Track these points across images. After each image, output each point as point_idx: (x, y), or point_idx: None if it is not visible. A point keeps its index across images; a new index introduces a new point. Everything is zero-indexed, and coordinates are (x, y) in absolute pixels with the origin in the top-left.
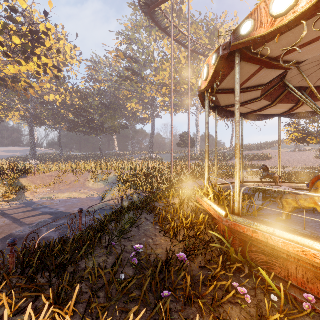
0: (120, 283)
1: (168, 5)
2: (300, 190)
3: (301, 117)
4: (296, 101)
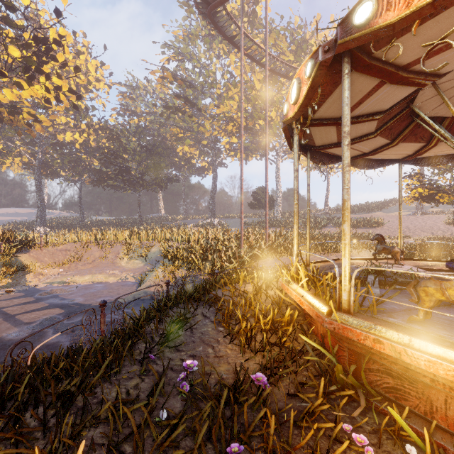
0: (160, 425)
1: (236, 6)
2: (431, 270)
3: (432, 164)
4: (427, 138)
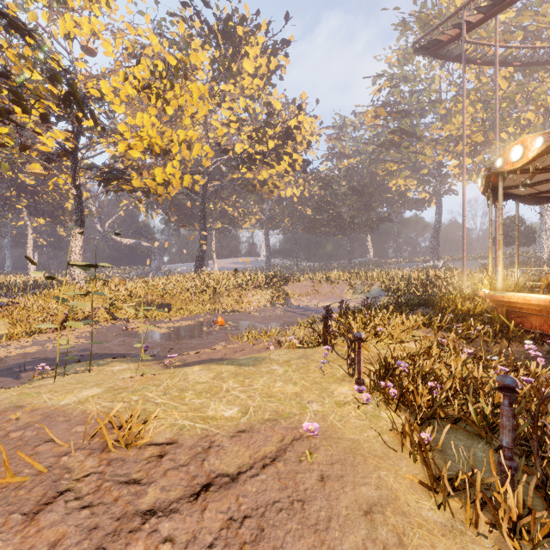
0: None
1: None
2: None
3: None
4: None
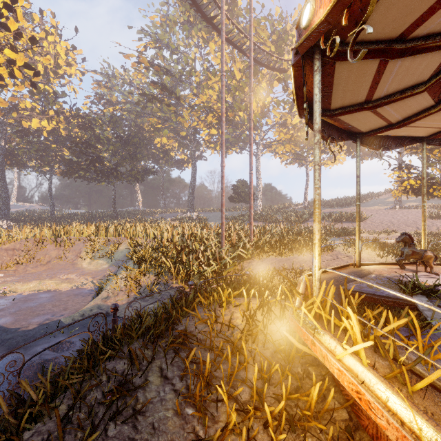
0: None
1: None
2: None
3: None
4: None
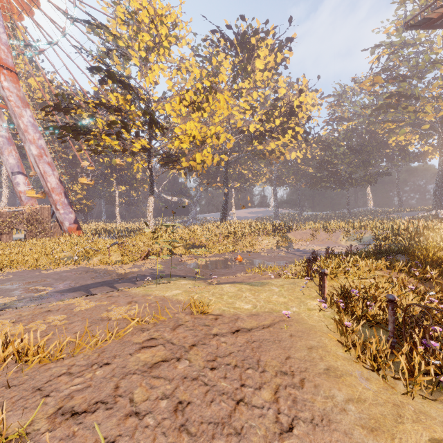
0: None
1: None
2: None
3: None
4: None
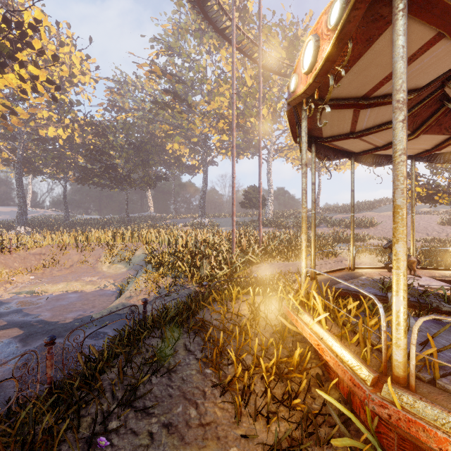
0: None
1: (227, 0)
2: (450, 282)
3: (448, 161)
4: None
